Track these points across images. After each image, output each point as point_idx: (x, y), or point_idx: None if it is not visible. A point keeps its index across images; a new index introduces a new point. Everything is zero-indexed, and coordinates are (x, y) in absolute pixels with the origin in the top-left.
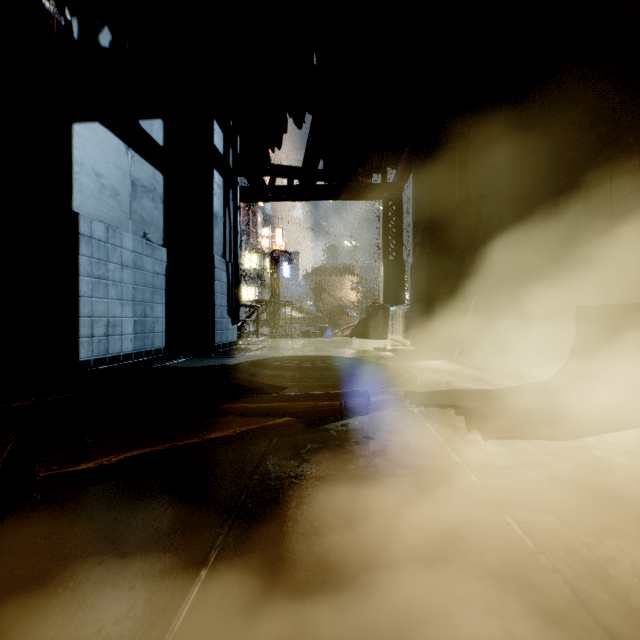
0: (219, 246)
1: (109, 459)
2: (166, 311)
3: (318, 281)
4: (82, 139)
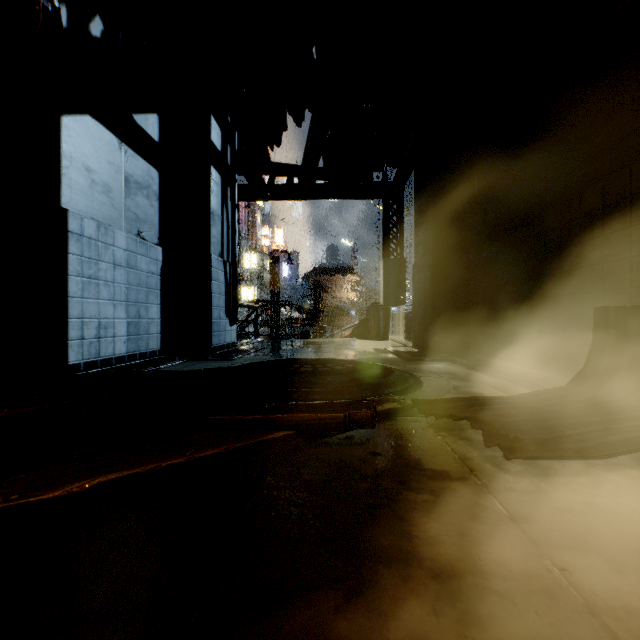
0: (216, 245)
1: (80, 485)
2: (161, 312)
3: (318, 281)
4: (71, 132)
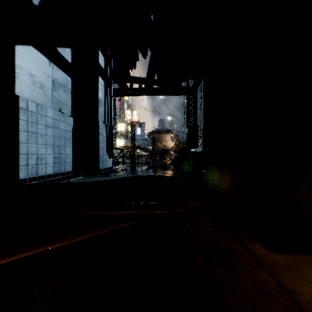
0: (102, 117)
1: None
2: (72, 151)
3: (154, 137)
4: (21, 54)
